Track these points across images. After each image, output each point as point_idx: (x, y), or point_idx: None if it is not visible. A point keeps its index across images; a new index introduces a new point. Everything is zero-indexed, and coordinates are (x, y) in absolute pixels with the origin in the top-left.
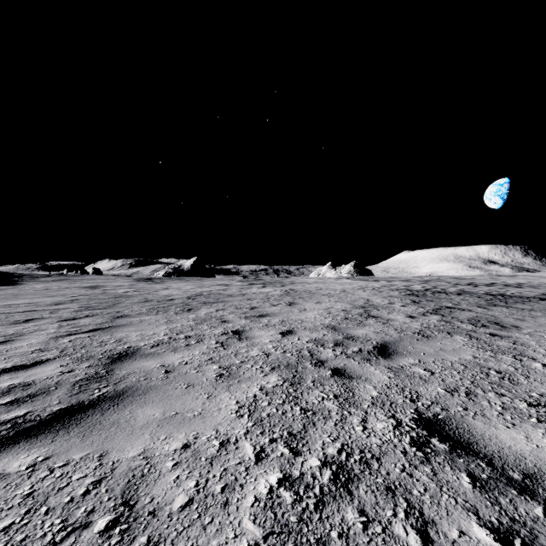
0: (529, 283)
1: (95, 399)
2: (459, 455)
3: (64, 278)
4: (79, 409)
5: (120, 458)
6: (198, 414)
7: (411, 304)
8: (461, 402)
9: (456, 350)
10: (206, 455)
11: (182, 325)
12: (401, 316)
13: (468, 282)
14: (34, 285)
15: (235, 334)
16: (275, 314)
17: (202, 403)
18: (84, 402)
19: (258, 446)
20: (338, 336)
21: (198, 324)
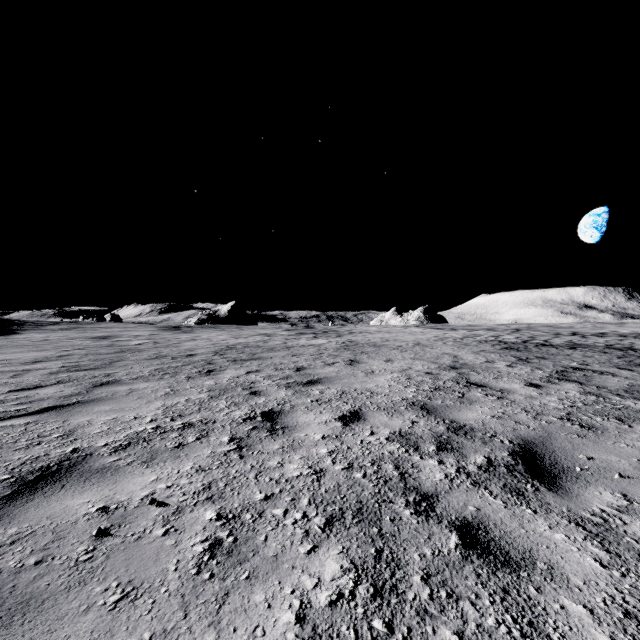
0: None
1: None
2: None
3: (74, 326)
4: None
5: None
6: None
7: (520, 364)
8: None
9: None
10: None
11: (188, 400)
12: (517, 383)
13: (570, 332)
14: (34, 335)
15: (265, 421)
16: (330, 379)
17: None
18: None
19: None
20: (437, 426)
21: (212, 398)
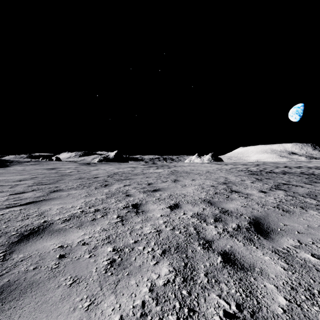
0: None
1: None
2: None
3: (37, 163)
4: None
5: None
6: None
7: (257, 181)
8: None
9: None
10: None
11: (96, 198)
12: (255, 191)
13: (284, 166)
14: (18, 167)
15: (133, 208)
16: (164, 189)
17: None
18: None
19: None
20: (215, 210)
21: (108, 198)
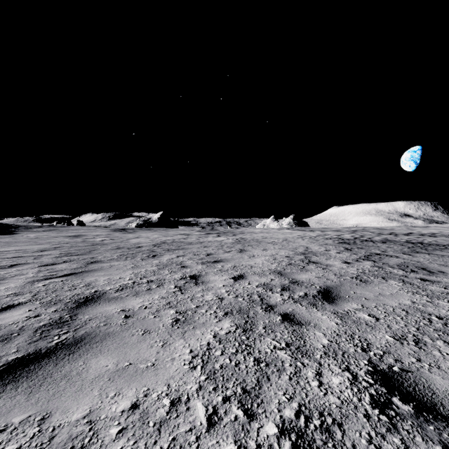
0: (441, 233)
1: (52, 347)
2: (427, 421)
3: (53, 229)
4: (34, 359)
5: (63, 422)
6: (151, 365)
7: (345, 251)
8: (413, 351)
9: (394, 294)
10: (155, 419)
11: (146, 270)
12: (338, 261)
13: (389, 232)
14: (27, 234)
15: (192, 279)
16: (227, 260)
17: (156, 351)
18: (41, 350)
19: (211, 406)
20: (284, 281)
21: (160, 269)
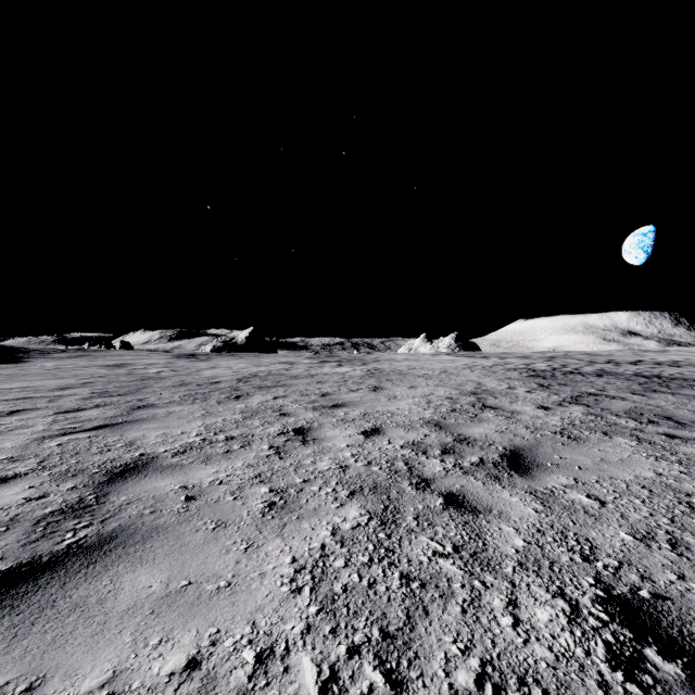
0: (687, 361)
1: (61, 552)
2: None
3: (83, 354)
4: (28, 574)
5: None
6: (225, 585)
7: (539, 390)
8: (669, 561)
9: (626, 461)
10: (228, 690)
11: (225, 420)
12: (529, 406)
13: (606, 360)
14: (43, 363)
15: (297, 434)
16: (354, 403)
17: (235, 560)
18: (42, 557)
19: (327, 665)
20: (445, 438)
21: (247, 418)
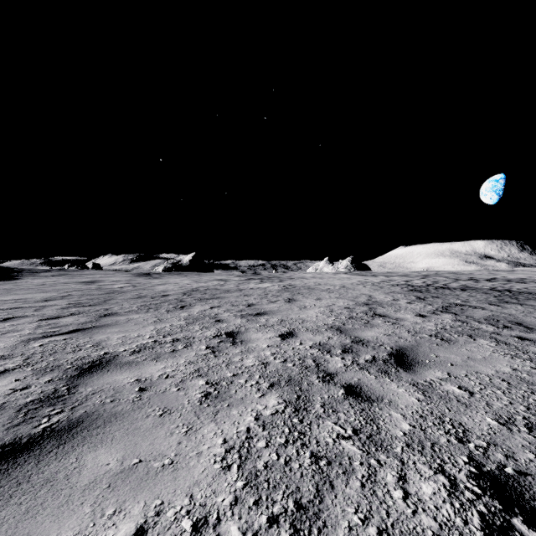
0: (530, 278)
1: (37, 435)
2: None
3: (63, 273)
4: (10, 453)
5: None
6: (169, 463)
7: (417, 301)
8: (528, 442)
9: (488, 358)
10: None
11: (172, 325)
12: (410, 314)
13: (468, 277)
14: (32, 280)
15: (228, 337)
16: (273, 312)
17: (177, 442)
18: (22, 439)
19: (251, 533)
20: (345, 340)
21: (189, 324)
